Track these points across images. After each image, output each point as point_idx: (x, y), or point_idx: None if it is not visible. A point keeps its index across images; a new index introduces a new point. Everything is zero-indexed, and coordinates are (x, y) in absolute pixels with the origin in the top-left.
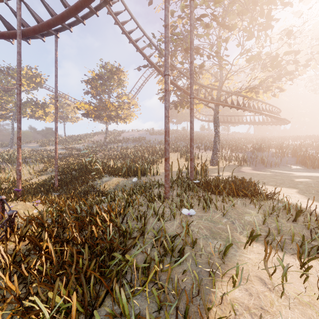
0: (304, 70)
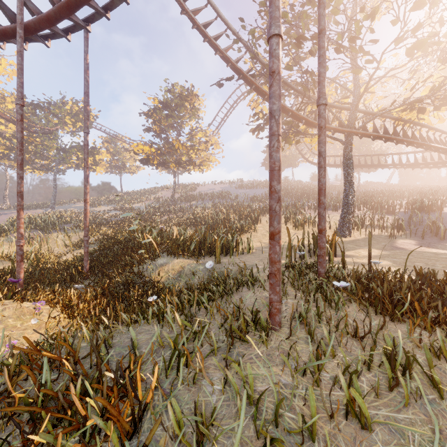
0: None
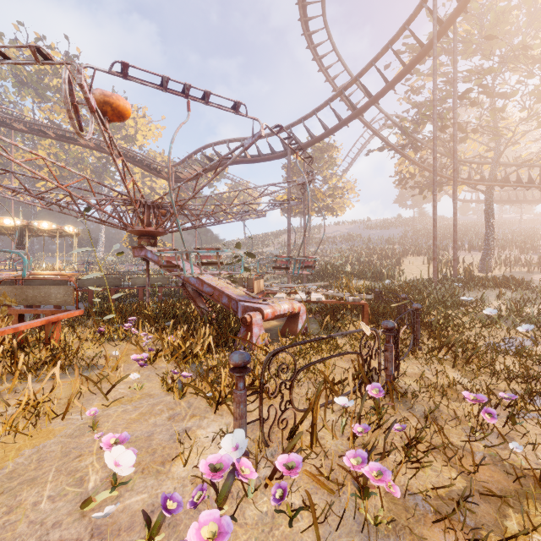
0: None
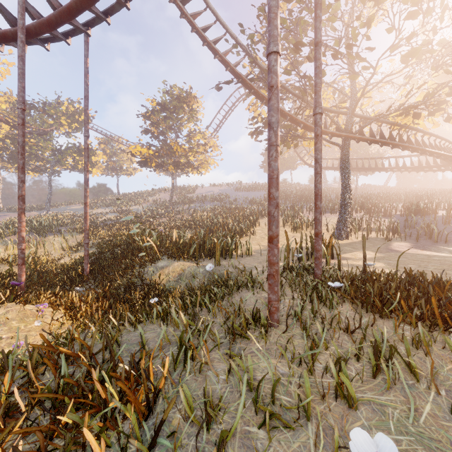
0: None
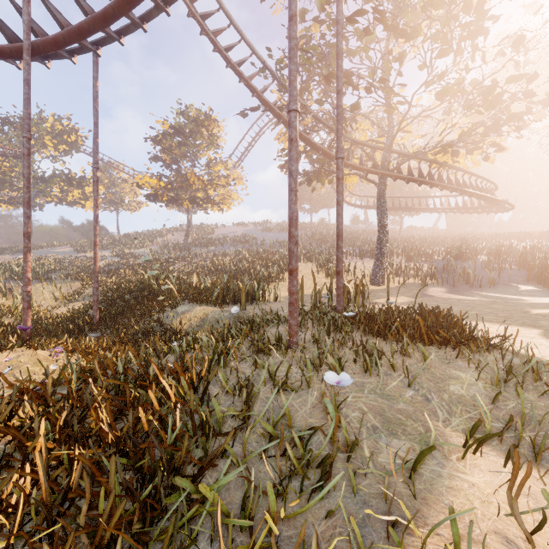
0: (544, 111)
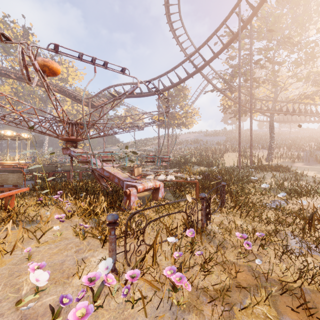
0: None
